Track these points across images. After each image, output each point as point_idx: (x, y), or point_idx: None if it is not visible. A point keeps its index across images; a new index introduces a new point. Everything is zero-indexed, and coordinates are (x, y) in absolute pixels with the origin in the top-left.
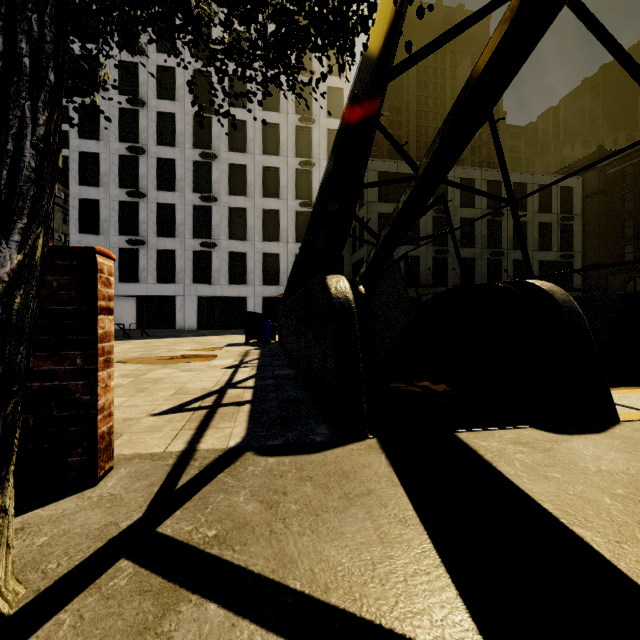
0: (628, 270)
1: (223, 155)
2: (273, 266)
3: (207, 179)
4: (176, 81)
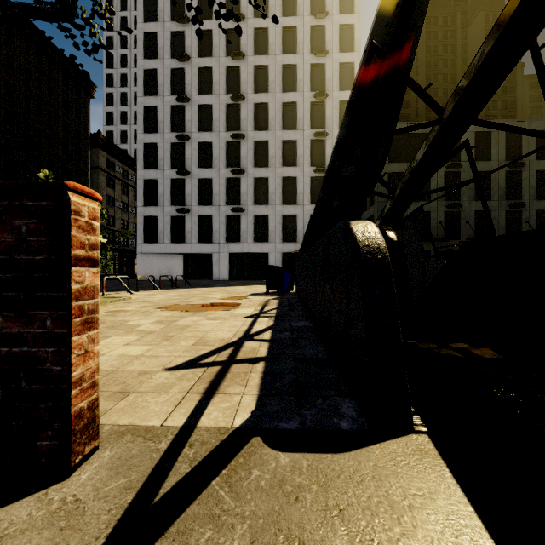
0: None
1: (249, 134)
2: (291, 226)
3: (237, 155)
4: (213, 78)
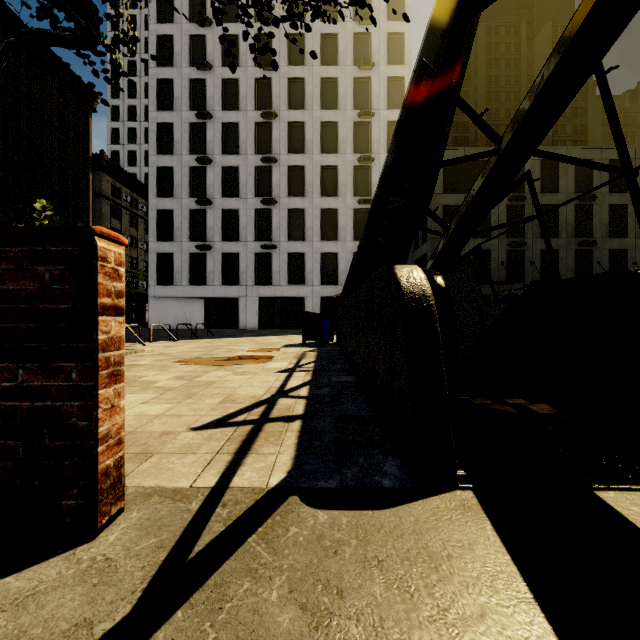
0: None
1: (283, 158)
2: (331, 266)
3: (268, 183)
4: (239, 91)
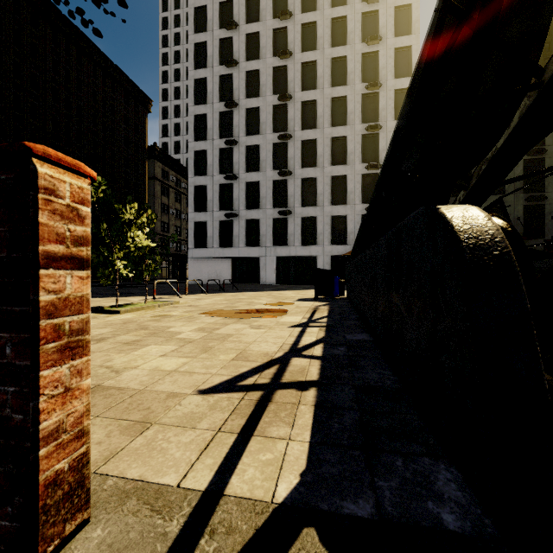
0: None
1: (297, 134)
2: (340, 227)
3: (284, 157)
4: (260, 80)
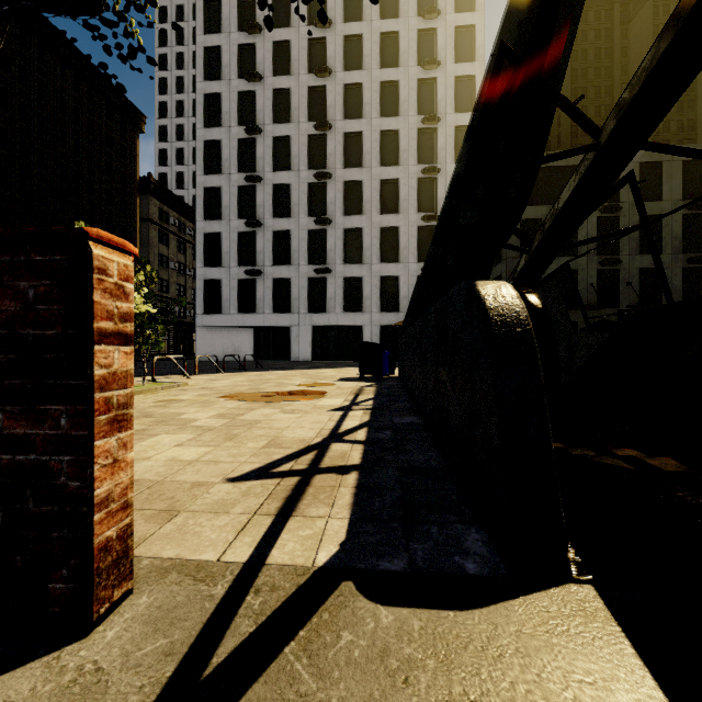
0: None
1: (338, 173)
2: (392, 290)
3: (321, 201)
4: (291, 102)
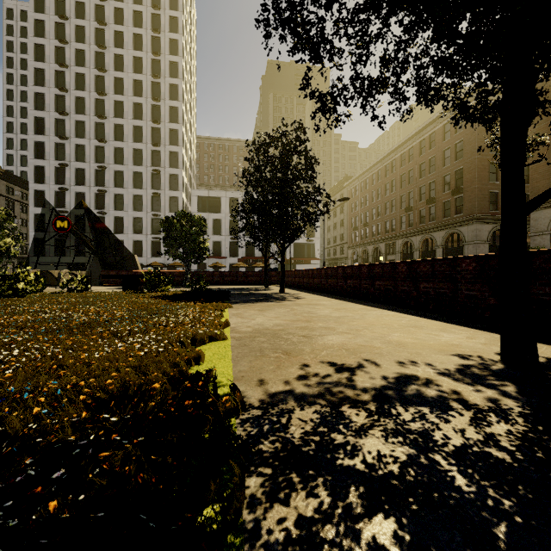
0: (352, 247)
1: (111, 189)
2: (139, 247)
3: (103, 202)
4: (86, 152)
